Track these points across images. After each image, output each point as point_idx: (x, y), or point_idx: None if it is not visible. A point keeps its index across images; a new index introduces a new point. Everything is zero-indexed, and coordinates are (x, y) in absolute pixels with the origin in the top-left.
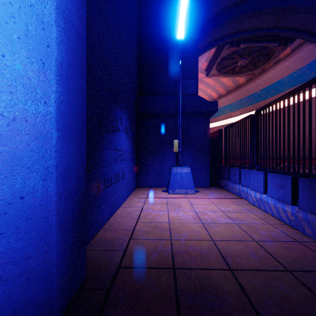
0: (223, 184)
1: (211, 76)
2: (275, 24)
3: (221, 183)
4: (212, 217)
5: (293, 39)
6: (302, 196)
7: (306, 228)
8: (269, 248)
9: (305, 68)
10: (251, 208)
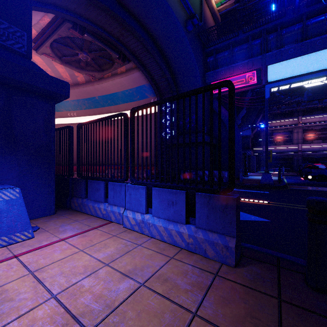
0: (77, 204)
1: (42, 53)
2: (118, 35)
3: (73, 204)
4: (99, 294)
5: (129, 59)
6: (200, 213)
7: (209, 250)
8: (219, 318)
9: (134, 90)
10: (134, 237)
